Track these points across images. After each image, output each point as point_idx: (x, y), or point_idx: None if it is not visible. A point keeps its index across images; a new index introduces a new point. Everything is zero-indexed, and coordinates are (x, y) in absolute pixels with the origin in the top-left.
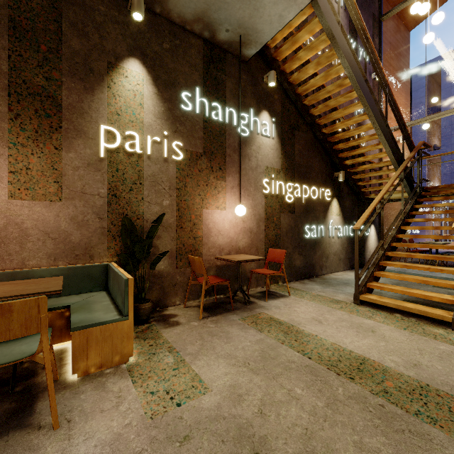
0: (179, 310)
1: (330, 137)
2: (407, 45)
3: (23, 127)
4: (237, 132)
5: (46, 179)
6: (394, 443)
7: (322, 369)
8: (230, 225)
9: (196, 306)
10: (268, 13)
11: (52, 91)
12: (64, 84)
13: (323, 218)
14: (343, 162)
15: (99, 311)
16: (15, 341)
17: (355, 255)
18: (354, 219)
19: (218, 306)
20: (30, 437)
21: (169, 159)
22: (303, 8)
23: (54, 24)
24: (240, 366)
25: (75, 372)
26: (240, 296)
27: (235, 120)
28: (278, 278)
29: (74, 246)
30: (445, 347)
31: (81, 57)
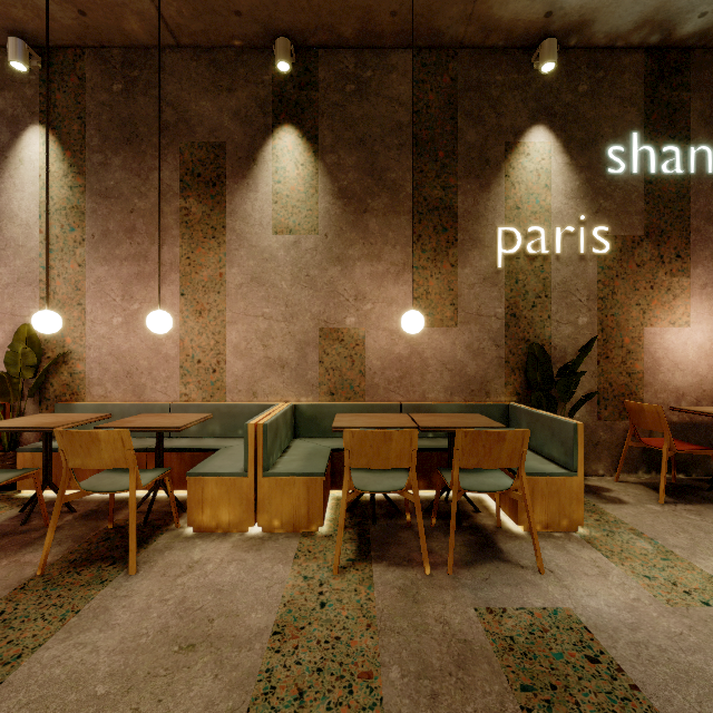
0: (609, 483)
1: None
2: None
3: (423, 248)
4: None
5: (443, 303)
6: None
7: None
8: (699, 353)
9: (636, 482)
10: None
11: (449, 200)
12: (460, 188)
13: None
14: None
15: (530, 460)
16: (476, 473)
17: None
18: None
19: (684, 491)
20: (519, 572)
21: (587, 256)
22: None
23: (450, 123)
24: None
25: (520, 524)
26: None
27: (711, 165)
28: None
29: (470, 379)
30: None
31: (476, 150)
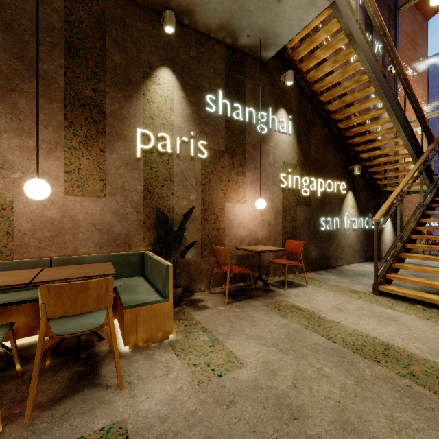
0: (205, 295)
1: (345, 132)
2: (425, 34)
3: (75, 133)
4: (256, 130)
5: (93, 178)
6: (425, 418)
7: (347, 352)
8: (250, 217)
9: (219, 292)
10: (288, 17)
11: (98, 100)
12: (108, 93)
13: (339, 210)
14: (359, 155)
15: (143, 293)
16: (84, 315)
17: (374, 247)
18: (369, 212)
19: (240, 293)
20: (102, 393)
21: (196, 158)
22: (322, 11)
23: (100, 42)
24: (269, 346)
25: (127, 344)
26: (259, 284)
27: (255, 119)
28: (294, 268)
29: (116, 236)
30: None
31: (121, 69)
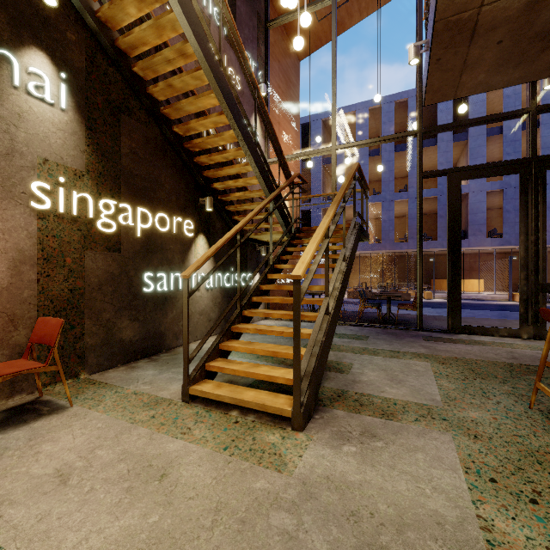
0: None
1: (187, 143)
2: (297, 74)
3: None
4: None
5: None
6: None
7: None
8: None
9: None
10: None
11: None
12: None
13: (181, 261)
14: (212, 184)
15: None
16: None
17: (184, 322)
18: (232, 265)
19: None
20: None
21: None
22: None
23: None
24: None
25: None
26: None
27: None
28: (78, 368)
29: None
30: (263, 484)
31: None
